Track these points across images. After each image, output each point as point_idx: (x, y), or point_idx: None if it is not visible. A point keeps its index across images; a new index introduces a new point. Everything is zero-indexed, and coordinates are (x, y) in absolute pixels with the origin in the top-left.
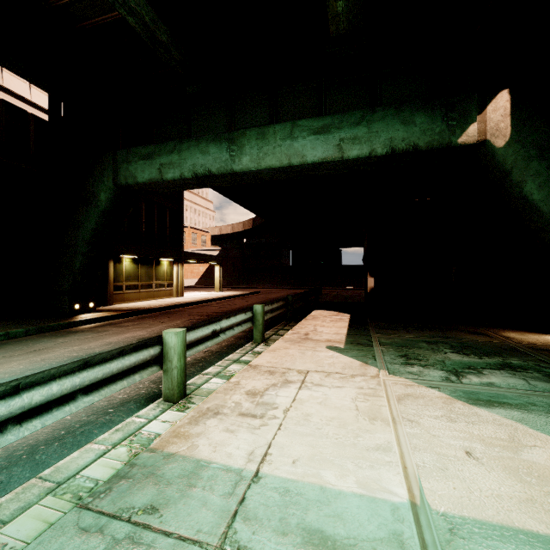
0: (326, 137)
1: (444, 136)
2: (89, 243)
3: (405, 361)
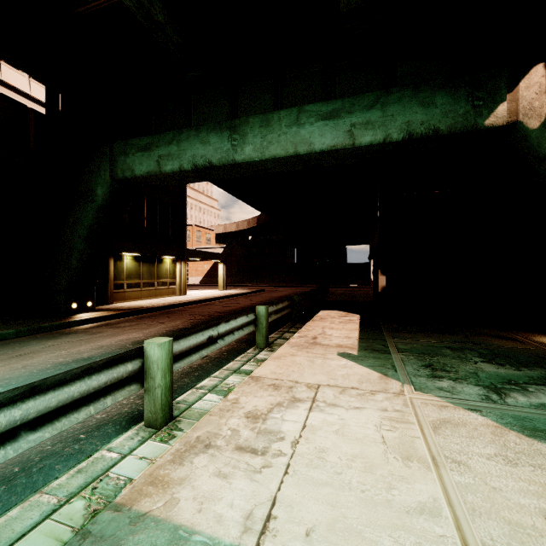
0: (335, 123)
1: (469, 118)
2: (86, 240)
3: (431, 373)
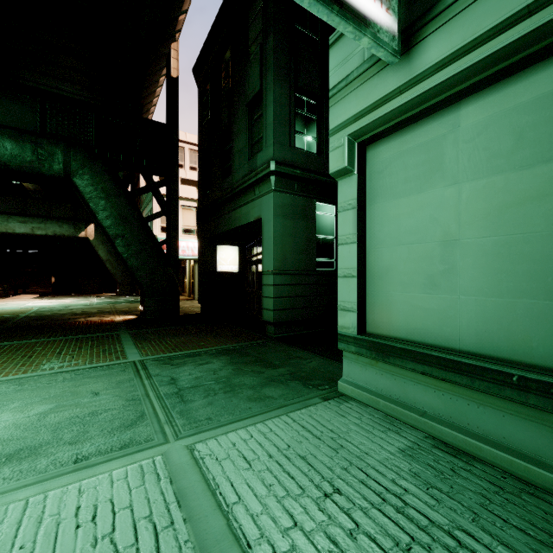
0: (26, 225)
1: (74, 233)
2: None
3: (50, 298)
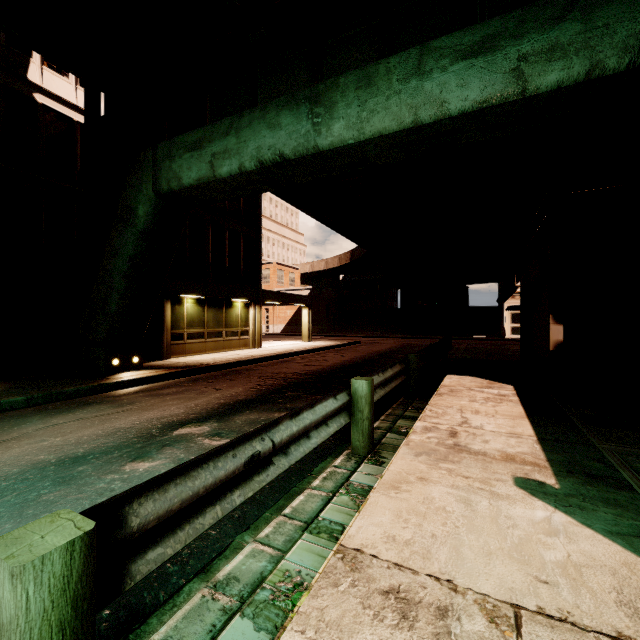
0: (488, 60)
1: None
2: (127, 277)
3: None
